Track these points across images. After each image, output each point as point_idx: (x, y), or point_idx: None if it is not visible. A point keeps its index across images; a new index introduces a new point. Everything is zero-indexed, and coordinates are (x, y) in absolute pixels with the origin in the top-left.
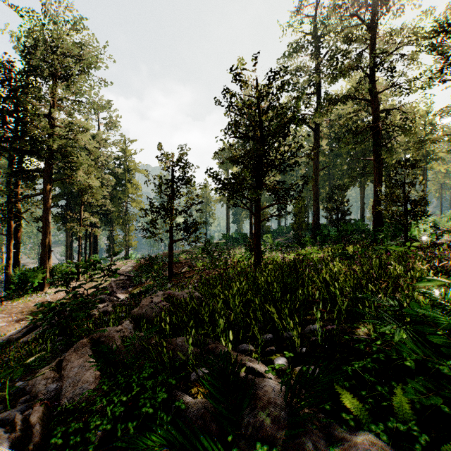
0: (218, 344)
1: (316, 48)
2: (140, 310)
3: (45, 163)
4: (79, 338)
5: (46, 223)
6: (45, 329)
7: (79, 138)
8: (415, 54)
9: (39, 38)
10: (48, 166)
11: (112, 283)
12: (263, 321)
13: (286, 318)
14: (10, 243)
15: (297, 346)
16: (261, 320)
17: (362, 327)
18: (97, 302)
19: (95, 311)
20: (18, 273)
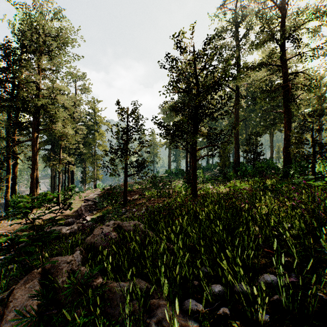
0: (161, 299)
1: (236, 29)
2: (92, 238)
3: (33, 117)
4: (31, 269)
5: (34, 161)
6: (2, 259)
7: (58, 98)
8: (318, 28)
9: (29, 24)
10: (35, 119)
11: (82, 207)
12: (208, 263)
13: (239, 270)
14: (9, 176)
15: (260, 316)
16: (207, 265)
17: (326, 280)
18: (65, 225)
19: (63, 232)
20: (14, 198)
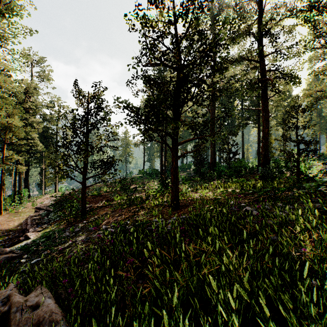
0: None
1: None
2: None
3: None
4: None
5: None
6: None
7: None
8: (294, 25)
9: None
10: None
11: (28, 219)
12: None
13: None
14: None
15: None
16: None
17: None
18: None
19: None
20: None
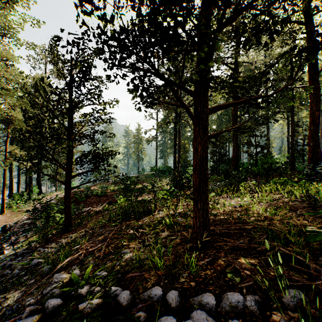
0: None
1: None
2: None
3: None
4: None
5: None
6: None
7: None
8: None
9: None
10: None
11: (18, 223)
12: None
13: None
14: None
15: None
16: None
17: None
18: None
19: None
20: None
